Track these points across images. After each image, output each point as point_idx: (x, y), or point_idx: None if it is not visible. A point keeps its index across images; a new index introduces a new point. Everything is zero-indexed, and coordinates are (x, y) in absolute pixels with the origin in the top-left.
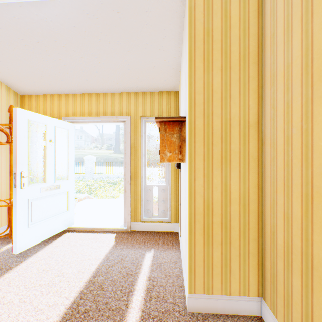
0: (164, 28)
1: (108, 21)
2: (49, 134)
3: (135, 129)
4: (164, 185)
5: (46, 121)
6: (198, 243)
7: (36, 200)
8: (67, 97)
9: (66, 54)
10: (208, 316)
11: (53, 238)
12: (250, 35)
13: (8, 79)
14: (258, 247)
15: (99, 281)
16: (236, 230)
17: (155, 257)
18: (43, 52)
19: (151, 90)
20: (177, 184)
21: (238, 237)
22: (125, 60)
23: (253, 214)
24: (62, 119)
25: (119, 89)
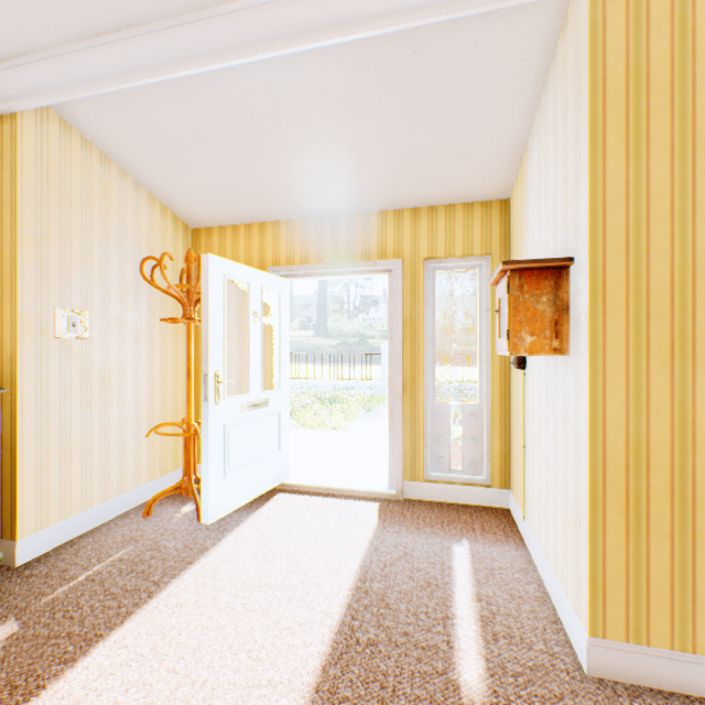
0: (505, 71)
1: (389, 74)
2: (252, 301)
3: (411, 286)
4: (474, 405)
5: (248, 276)
6: (612, 530)
7: (235, 428)
8: (276, 227)
9: (293, 145)
10: (638, 690)
11: (258, 501)
12: None
13: (179, 201)
14: None
15: (376, 590)
16: None
17: (474, 556)
18: (251, 147)
19: (447, 202)
20: (506, 403)
21: None
22: (405, 146)
23: None
24: (268, 272)
25: (380, 204)
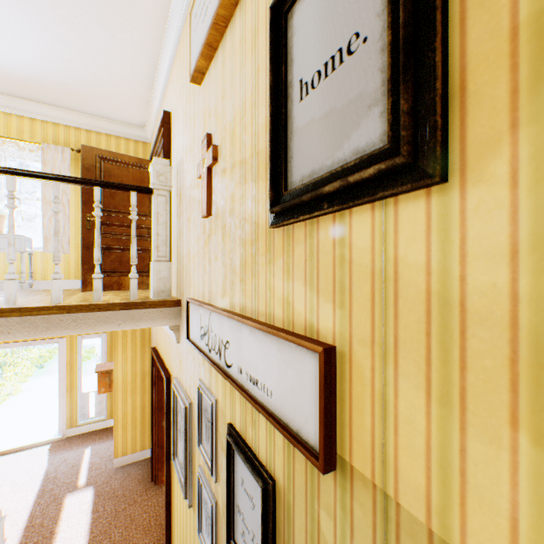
0: None
1: None
2: None
3: (71, 347)
4: None
5: None
6: (120, 433)
7: None
8: None
9: None
10: (125, 465)
11: None
12: (146, 333)
13: None
14: (150, 426)
15: (53, 476)
16: (140, 422)
17: (93, 450)
18: None
19: None
20: None
21: (141, 425)
22: None
23: (148, 412)
24: None
25: None
